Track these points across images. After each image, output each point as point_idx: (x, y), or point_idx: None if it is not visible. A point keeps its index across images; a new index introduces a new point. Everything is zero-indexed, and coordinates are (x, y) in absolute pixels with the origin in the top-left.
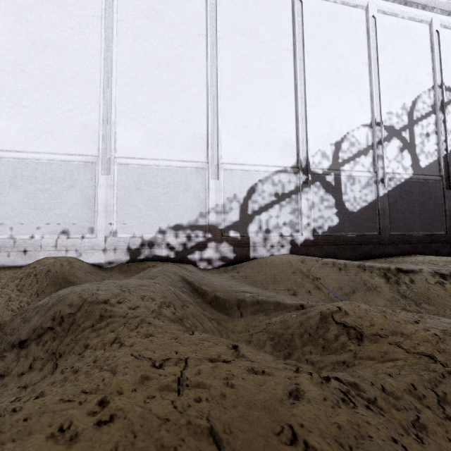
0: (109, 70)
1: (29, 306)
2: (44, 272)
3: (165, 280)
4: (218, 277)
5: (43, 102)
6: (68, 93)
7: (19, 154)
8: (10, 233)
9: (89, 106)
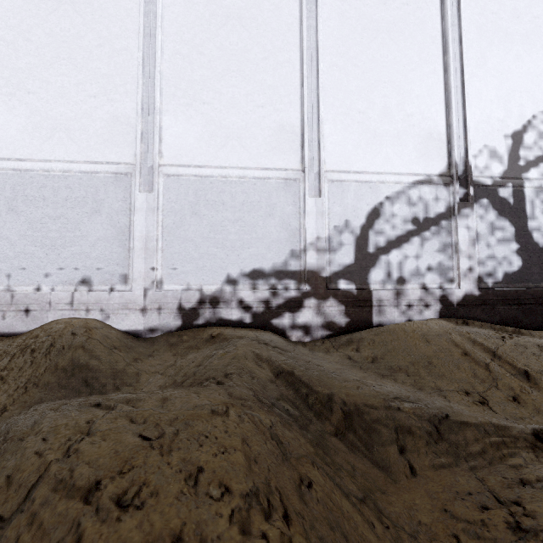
0: (152, 31)
1: (1, 418)
2: (45, 347)
3: (246, 390)
4: (325, 360)
5: (56, 85)
6: (92, 70)
7: (21, 164)
8: (6, 283)
9: (123, 89)
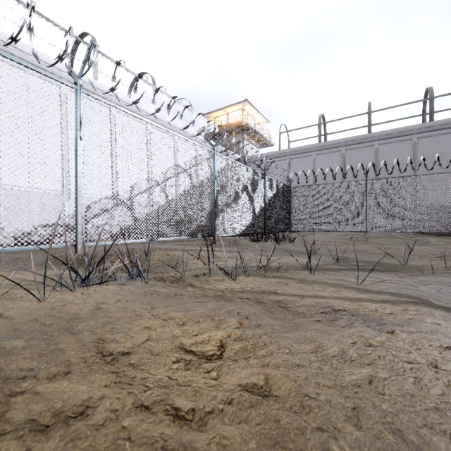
0: None
1: None
2: None
3: None
4: None
5: None
6: None
7: None
8: None
9: None
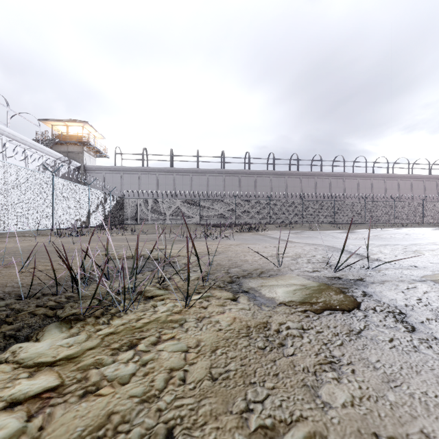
0: None
1: None
2: None
3: None
4: None
5: None
6: None
7: None
8: None
9: None
